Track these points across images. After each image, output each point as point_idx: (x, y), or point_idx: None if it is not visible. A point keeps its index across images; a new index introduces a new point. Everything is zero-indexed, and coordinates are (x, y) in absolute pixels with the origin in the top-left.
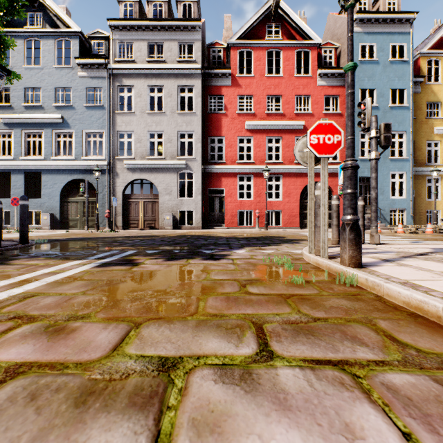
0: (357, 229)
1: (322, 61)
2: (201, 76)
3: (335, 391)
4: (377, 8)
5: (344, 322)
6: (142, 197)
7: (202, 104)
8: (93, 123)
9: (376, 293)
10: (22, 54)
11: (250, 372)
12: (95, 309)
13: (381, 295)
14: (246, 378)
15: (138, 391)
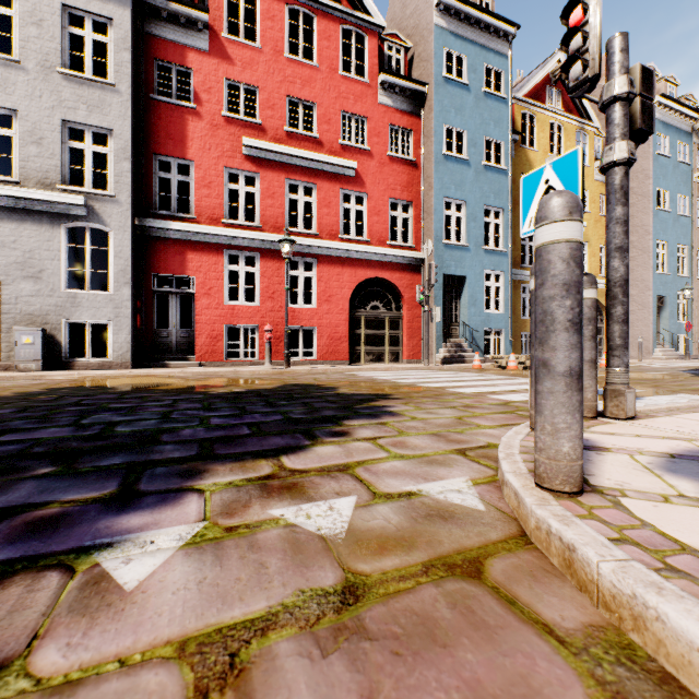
0: None
1: (385, 63)
2: (130, 1)
3: None
4: None
5: None
6: None
7: (136, 73)
8: None
9: None
10: None
11: None
12: None
13: None
14: None
15: None
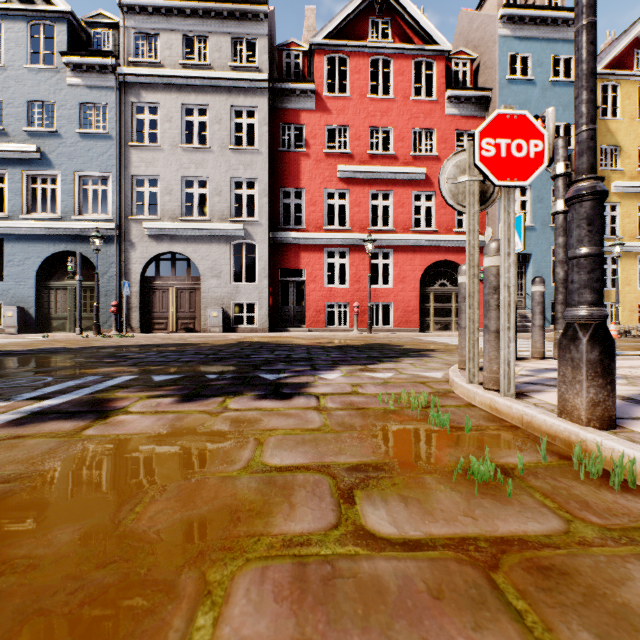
0: (606, 338)
1: (452, 78)
2: (267, 92)
3: None
4: (532, 3)
5: None
6: (173, 281)
7: (270, 136)
8: (91, 161)
9: None
10: None
11: None
12: None
13: None
14: None
15: None
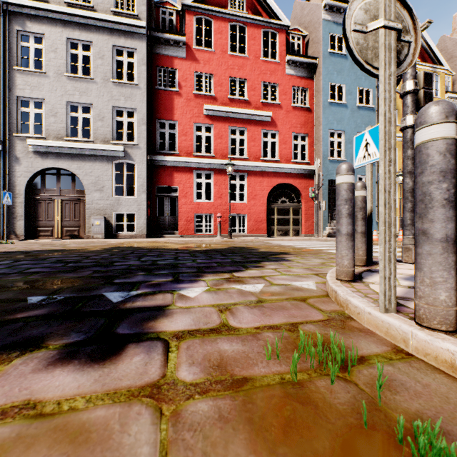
0: None
1: (290, 48)
2: (145, 38)
3: None
4: None
5: None
6: (58, 194)
7: (148, 76)
8: None
9: None
10: None
11: None
12: None
13: None
14: None
15: None
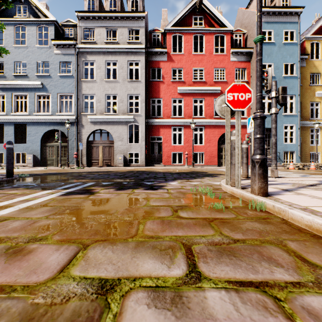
0: (264, 166)
1: (233, 43)
2: (144, 53)
3: (260, 316)
4: (274, 4)
5: (259, 243)
6: (101, 143)
7: (145, 74)
8: (65, 88)
9: (282, 217)
10: (12, 37)
11: (180, 295)
12: (53, 231)
13: (286, 219)
14: (177, 301)
15: (75, 317)
